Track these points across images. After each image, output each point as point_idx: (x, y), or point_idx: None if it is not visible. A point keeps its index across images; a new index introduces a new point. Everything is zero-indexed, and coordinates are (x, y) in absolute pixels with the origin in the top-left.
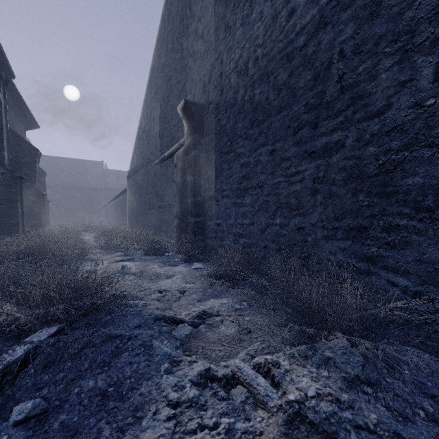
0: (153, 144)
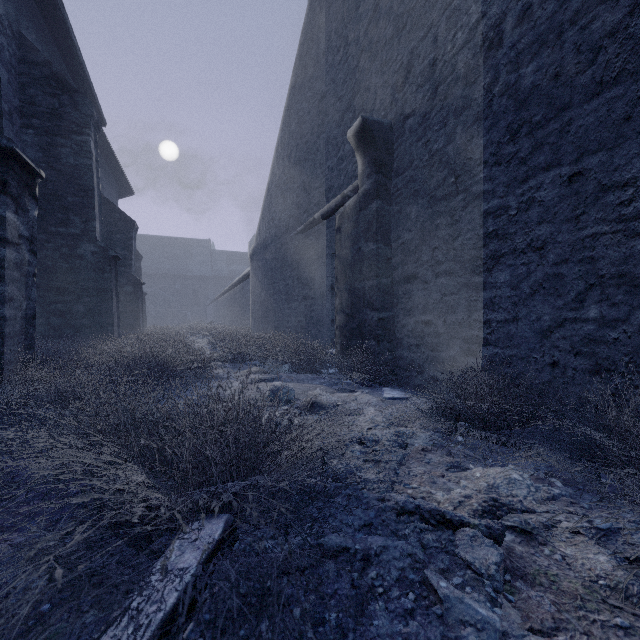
0: (293, 203)
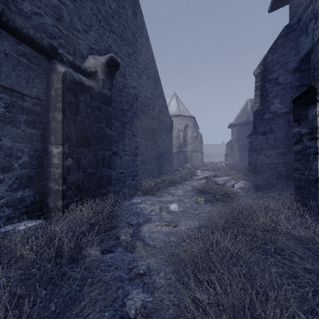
0: None
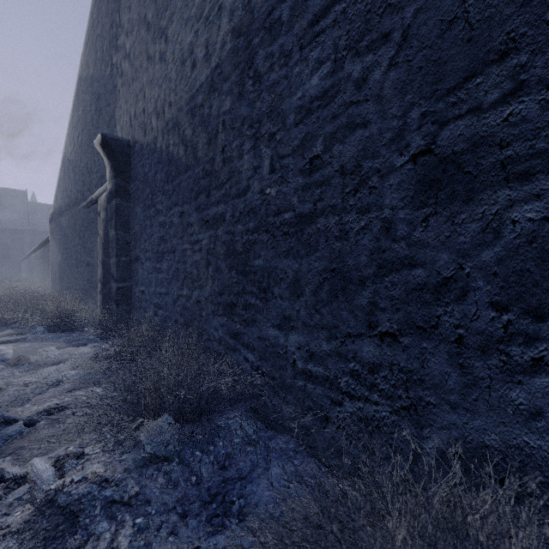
0: (80, 180)
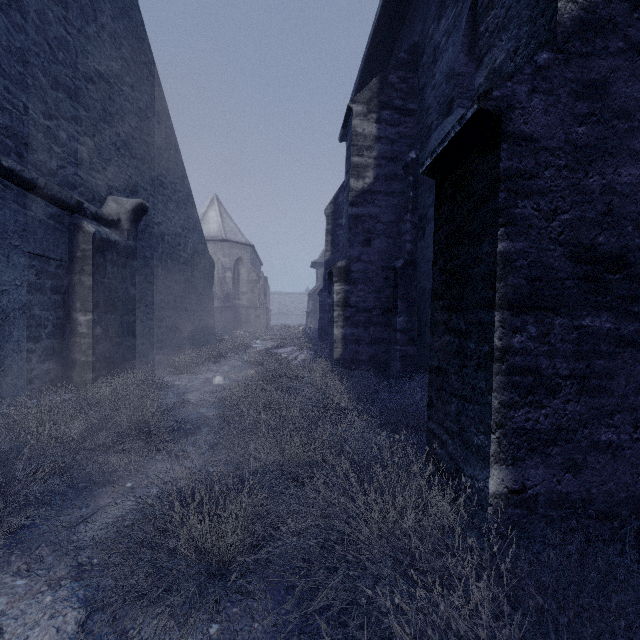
0: None
